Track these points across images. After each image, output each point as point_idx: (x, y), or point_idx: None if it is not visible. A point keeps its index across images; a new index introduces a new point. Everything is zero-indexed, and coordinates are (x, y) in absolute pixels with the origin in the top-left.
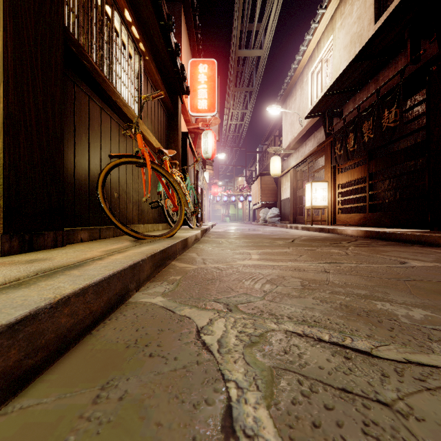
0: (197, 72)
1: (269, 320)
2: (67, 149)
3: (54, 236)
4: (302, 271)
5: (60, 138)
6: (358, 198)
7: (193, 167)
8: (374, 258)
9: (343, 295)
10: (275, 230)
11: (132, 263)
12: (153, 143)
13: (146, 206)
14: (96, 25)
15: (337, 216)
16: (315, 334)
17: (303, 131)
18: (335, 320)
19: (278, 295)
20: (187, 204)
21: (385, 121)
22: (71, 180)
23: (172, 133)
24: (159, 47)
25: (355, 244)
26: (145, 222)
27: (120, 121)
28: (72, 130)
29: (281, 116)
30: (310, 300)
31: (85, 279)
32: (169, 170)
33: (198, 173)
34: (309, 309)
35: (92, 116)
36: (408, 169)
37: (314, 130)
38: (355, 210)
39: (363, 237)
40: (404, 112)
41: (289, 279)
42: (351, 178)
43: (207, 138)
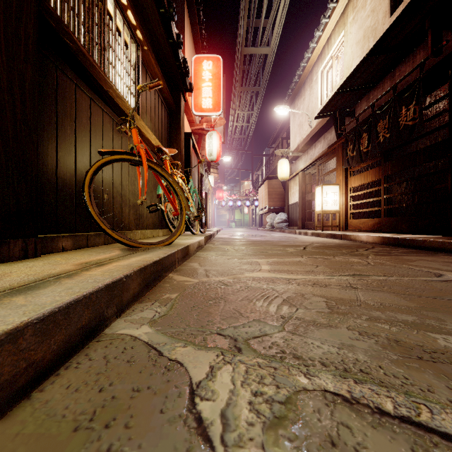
0: (201, 69)
1: (296, 369)
2: (47, 142)
3: (23, 245)
4: (323, 287)
5: (33, 127)
6: (371, 203)
7: (197, 169)
8: (402, 269)
9: (385, 323)
10: (283, 236)
11: (110, 281)
12: (152, 142)
13: (145, 210)
14: (84, 3)
15: (349, 221)
16: (370, 398)
17: (312, 132)
18: (389, 368)
19: (301, 324)
20: (189, 208)
21: (403, 119)
22: (52, 179)
23: (174, 132)
24: (159, 38)
25: (374, 252)
26: (144, 227)
27: (114, 115)
28: (54, 121)
29: (289, 117)
30: (345, 332)
31: (26, 312)
32: (169, 171)
33: (202, 176)
34: (347, 347)
35: (80, 107)
36: (424, 171)
37: (324, 131)
38: (368, 215)
39: (380, 244)
40: (423, 109)
41: (310, 298)
42: (364, 181)
43: (212, 139)
